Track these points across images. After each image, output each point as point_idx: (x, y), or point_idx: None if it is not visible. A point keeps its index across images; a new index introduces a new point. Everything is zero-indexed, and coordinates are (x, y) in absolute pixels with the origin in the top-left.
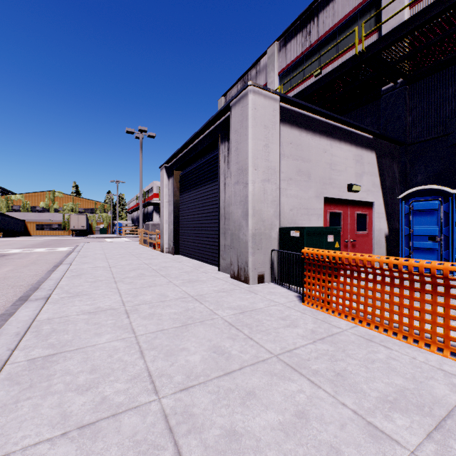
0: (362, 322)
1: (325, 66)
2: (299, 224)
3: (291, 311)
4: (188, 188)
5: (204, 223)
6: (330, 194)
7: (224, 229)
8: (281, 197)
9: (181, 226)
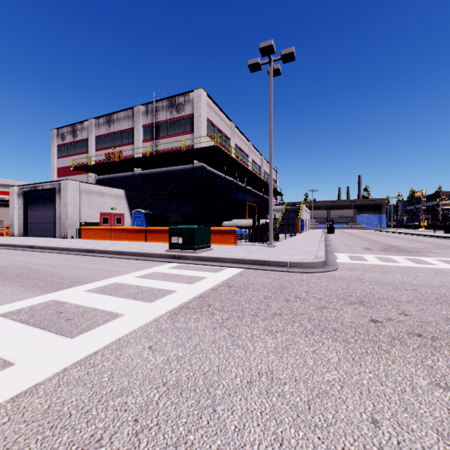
0: (91, 239)
1: (117, 147)
2: (89, 221)
3: (77, 240)
4: (36, 203)
5: (47, 220)
6: (103, 211)
7: (59, 222)
8: (81, 212)
9: (29, 222)
